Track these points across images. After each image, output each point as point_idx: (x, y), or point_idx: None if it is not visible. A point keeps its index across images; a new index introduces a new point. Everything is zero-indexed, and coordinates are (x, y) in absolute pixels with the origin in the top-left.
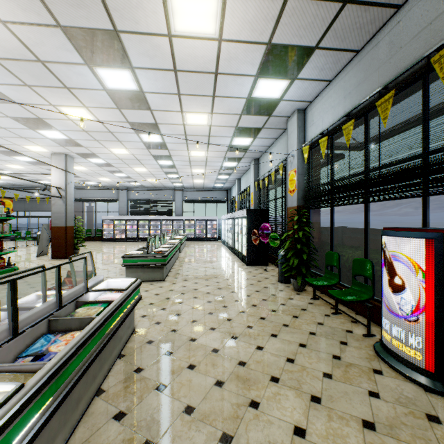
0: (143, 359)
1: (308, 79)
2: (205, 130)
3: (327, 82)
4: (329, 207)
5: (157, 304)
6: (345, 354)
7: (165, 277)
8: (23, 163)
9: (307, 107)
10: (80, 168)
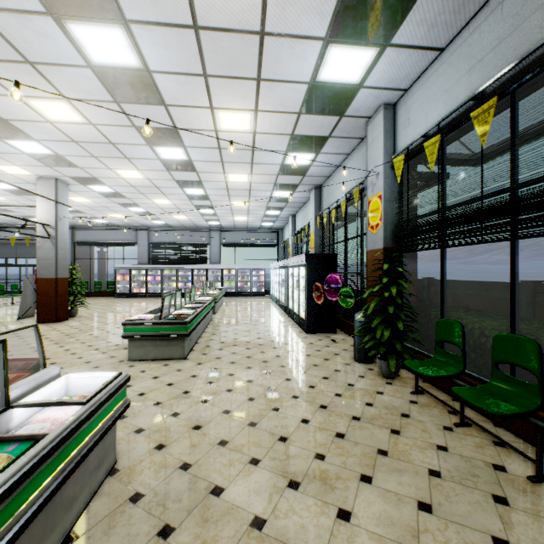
0: None
1: (407, 46)
2: (247, 141)
3: (436, 53)
4: (440, 248)
5: (167, 404)
6: (516, 533)
7: (188, 352)
8: (2, 192)
9: (399, 100)
10: (81, 199)
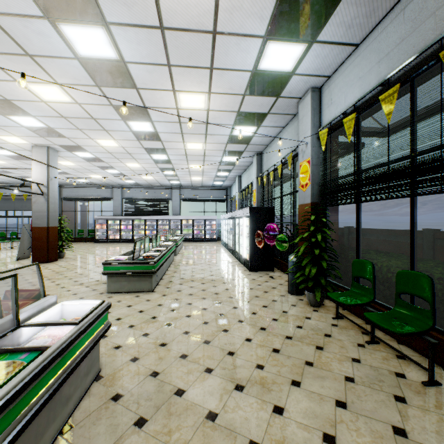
0: (98, 435)
1: (330, 42)
2: (202, 116)
3: (352, 48)
4: (356, 202)
5: (139, 326)
6: (411, 423)
7: (155, 286)
8: (4, 157)
9: (324, 85)
10: (68, 163)
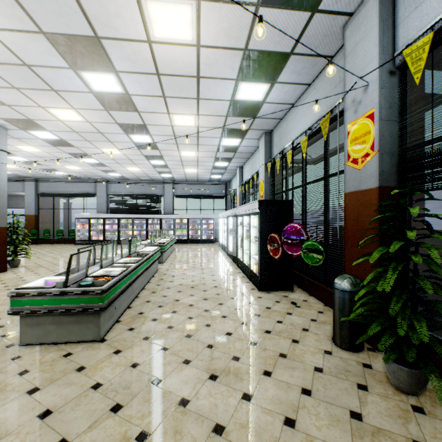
0: None
1: None
2: (190, 61)
3: None
4: None
5: None
6: None
7: (109, 327)
8: None
9: None
10: (30, 148)
